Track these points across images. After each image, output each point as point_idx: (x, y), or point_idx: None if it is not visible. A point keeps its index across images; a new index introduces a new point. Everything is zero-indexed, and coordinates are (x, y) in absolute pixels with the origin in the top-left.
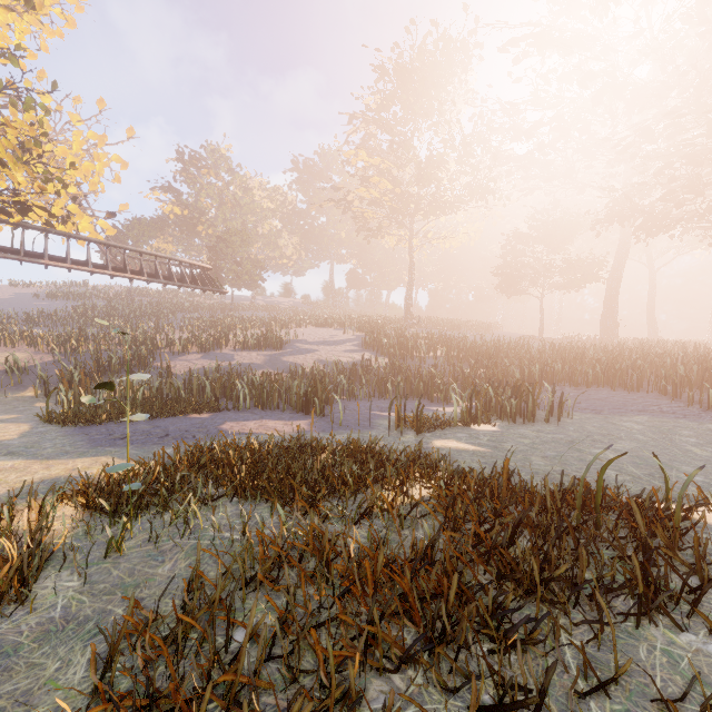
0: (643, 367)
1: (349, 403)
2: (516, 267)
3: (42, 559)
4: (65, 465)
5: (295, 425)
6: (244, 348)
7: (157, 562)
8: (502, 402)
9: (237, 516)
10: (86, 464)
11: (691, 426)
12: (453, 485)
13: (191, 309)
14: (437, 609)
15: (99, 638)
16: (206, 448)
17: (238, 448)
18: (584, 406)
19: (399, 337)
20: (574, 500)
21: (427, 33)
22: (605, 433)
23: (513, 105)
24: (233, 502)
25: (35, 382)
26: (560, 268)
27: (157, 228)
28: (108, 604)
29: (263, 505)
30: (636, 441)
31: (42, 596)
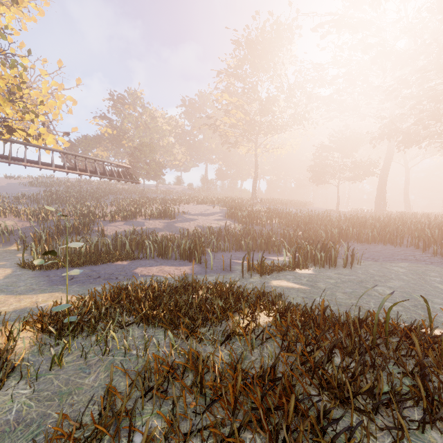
0: (404, 231)
1: (217, 254)
2: (322, 166)
3: (5, 373)
4: (30, 299)
5: (182, 269)
6: (151, 218)
7: (85, 374)
8: (315, 254)
9: (142, 338)
10: (44, 298)
11: (436, 270)
12: (286, 317)
13: (118, 193)
14: (280, 422)
15: (39, 438)
16: (123, 288)
17: (144, 288)
18: (367, 256)
19: (249, 211)
20: (368, 326)
21: (266, 20)
22: (382, 275)
23: (320, 64)
24: (139, 326)
25: (17, 240)
26: (349, 167)
27: (97, 142)
28: (48, 409)
29: (159, 329)
30: (402, 280)
31: (3, 402)
